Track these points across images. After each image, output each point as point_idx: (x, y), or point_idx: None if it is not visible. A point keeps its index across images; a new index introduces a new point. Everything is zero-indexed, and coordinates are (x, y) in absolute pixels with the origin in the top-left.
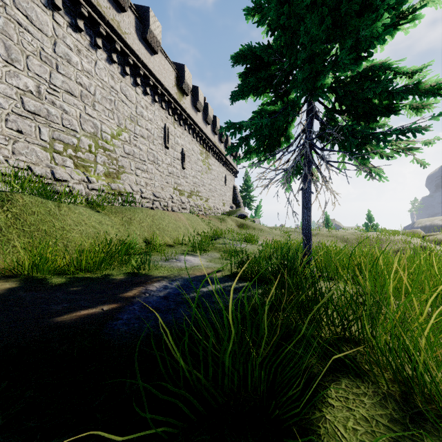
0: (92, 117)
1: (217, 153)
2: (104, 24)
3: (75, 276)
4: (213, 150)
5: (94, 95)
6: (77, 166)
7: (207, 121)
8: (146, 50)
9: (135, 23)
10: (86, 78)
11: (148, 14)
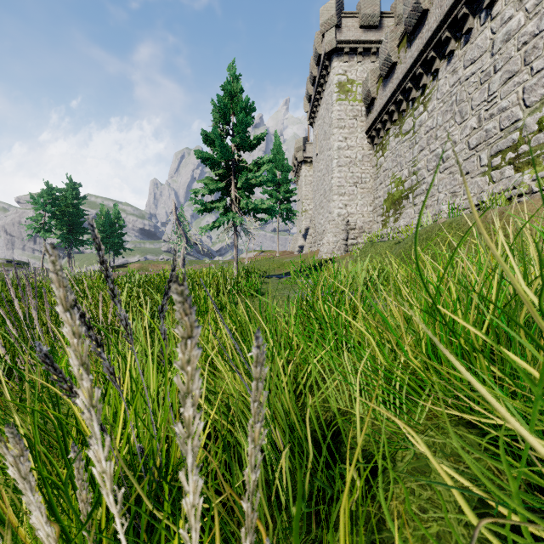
0: None
1: None
2: None
3: None
4: None
5: None
6: (520, 167)
7: None
8: None
9: None
10: (534, 19)
11: None
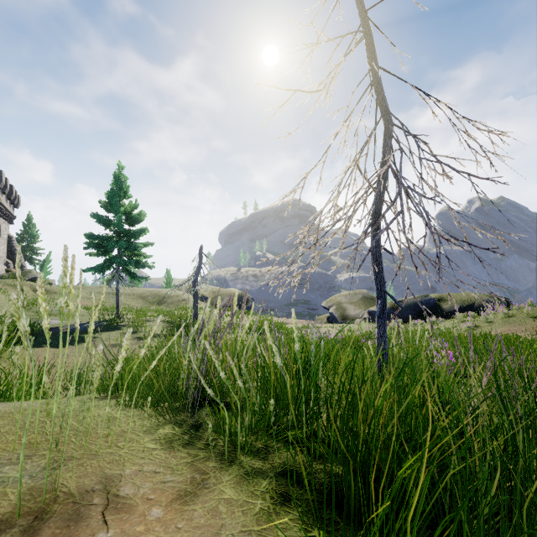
0: None
1: None
2: None
3: None
4: None
5: None
6: None
7: None
8: None
9: None
10: None
11: None
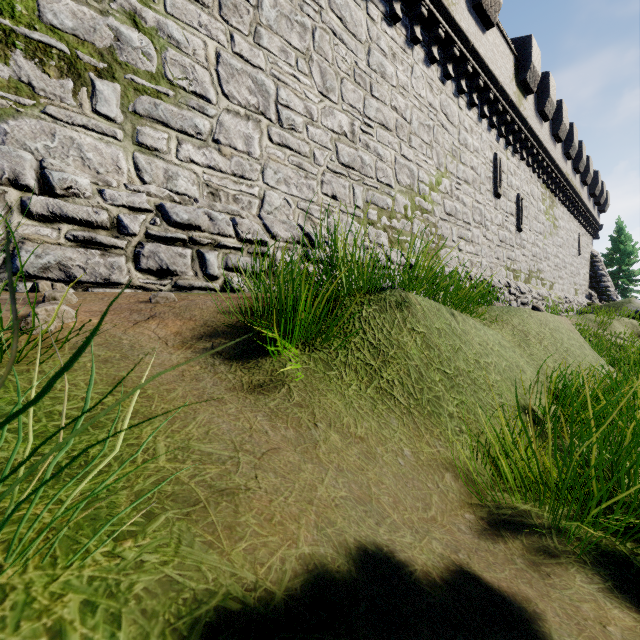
0: (407, 159)
1: (568, 195)
2: None
3: None
4: (561, 190)
5: (410, 123)
6: (392, 242)
7: (558, 135)
8: (476, 27)
9: None
10: (401, 97)
11: None
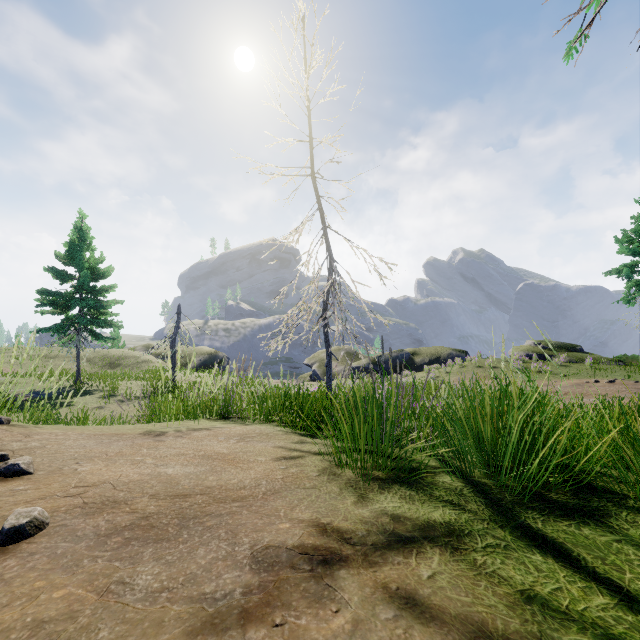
0: None
1: None
2: None
3: None
4: None
5: None
6: None
7: None
8: None
9: None
10: None
11: None
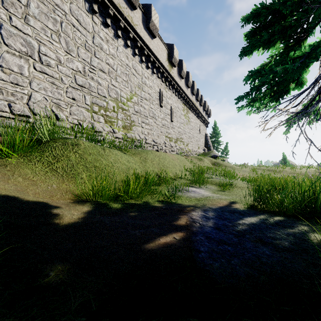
0: (115, 86)
1: (194, 109)
2: (123, 20)
3: (125, 202)
4: (191, 107)
5: (116, 71)
6: (106, 121)
7: (188, 85)
8: (148, 36)
9: (142, 17)
10: (111, 59)
11: (151, 9)
